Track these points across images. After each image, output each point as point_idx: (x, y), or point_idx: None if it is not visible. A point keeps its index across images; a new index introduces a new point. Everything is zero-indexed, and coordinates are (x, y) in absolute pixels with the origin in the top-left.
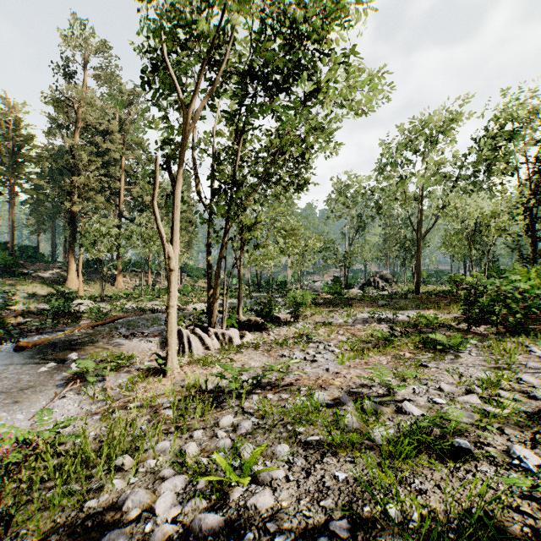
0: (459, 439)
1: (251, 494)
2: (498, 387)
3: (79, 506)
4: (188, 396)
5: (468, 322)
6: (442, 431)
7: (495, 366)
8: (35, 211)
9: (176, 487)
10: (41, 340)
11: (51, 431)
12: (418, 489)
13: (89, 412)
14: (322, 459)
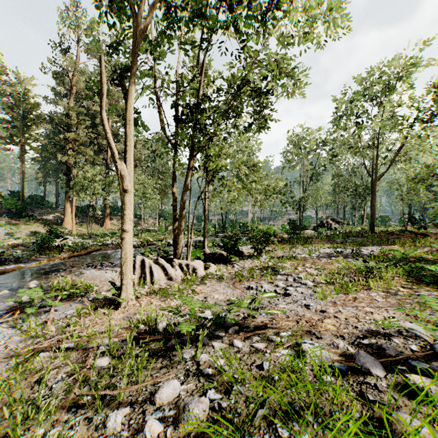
0: None
1: None
2: None
3: None
4: (130, 339)
5: None
6: None
7: None
8: (42, 167)
9: None
10: (14, 268)
11: None
12: None
13: (12, 352)
14: None
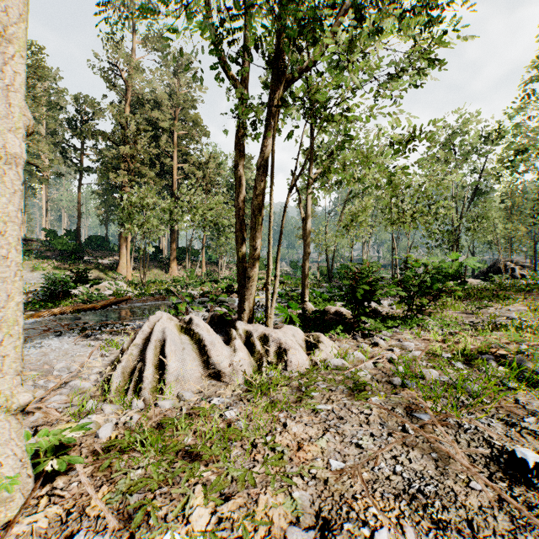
0: None
1: None
2: None
3: None
4: None
5: None
6: None
7: None
8: (104, 202)
9: None
10: None
11: None
12: None
13: None
14: None
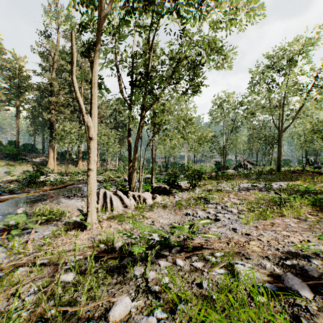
0: None
1: None
2: None
3: None
4: (91, 257)
5: None
6: None
7: None
8: (32, 123)
9: None
10: (7, 198)
11: None
12: None
13: None
14: None
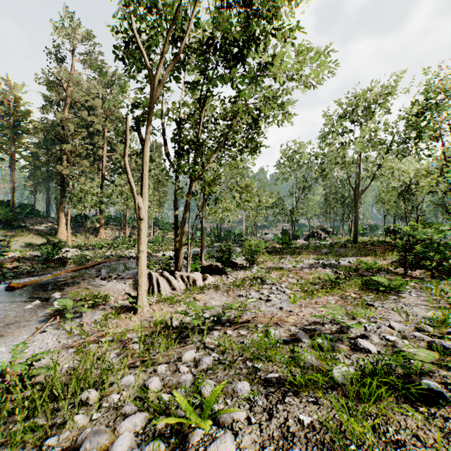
0: (427, 380)
1: (211, 437)
2: (448, 326)
3: (39, 443)
4: (155, 332)
5: (405, 267)
6: (408, 372)
7: (437, 306)
8: (32, 175)
9: (135, 426)
10: (31, 281)
11: (26, 364)
12: (394, 439)
13: (65, 345)
14: (284, 399)
